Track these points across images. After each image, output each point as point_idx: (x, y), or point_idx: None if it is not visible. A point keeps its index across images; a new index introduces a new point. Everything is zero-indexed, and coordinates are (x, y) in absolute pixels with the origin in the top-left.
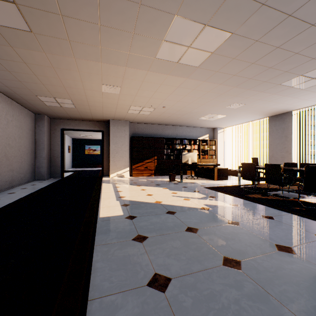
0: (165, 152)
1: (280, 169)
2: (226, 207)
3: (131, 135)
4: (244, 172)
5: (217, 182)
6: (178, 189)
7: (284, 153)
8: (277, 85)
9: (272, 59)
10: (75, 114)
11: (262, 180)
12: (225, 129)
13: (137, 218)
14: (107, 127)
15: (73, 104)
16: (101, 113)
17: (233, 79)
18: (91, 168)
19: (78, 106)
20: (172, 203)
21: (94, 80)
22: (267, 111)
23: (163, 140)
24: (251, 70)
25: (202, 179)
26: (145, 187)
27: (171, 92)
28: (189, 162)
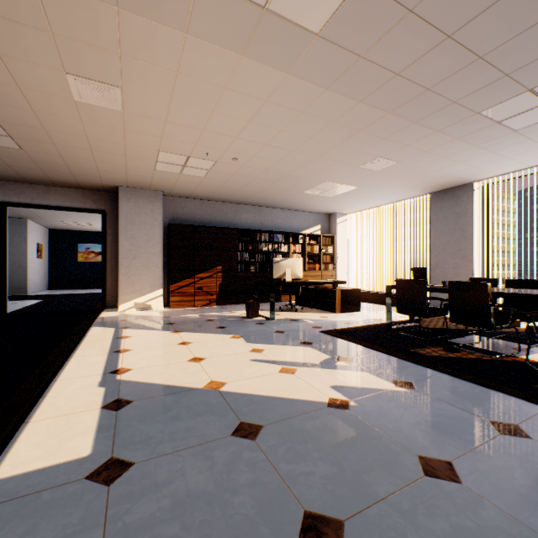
0: (239, 258)
1: (486, 292)
2: (388, 393)
3: (168, 222)
4: (401, 298)
5: (343, 318)
6: (266, 339)
7: (458, 261)
8: (473, 116)
9: (496, 27)
10: (28, 167)
11: (437, 316)
12: (350, 216)
13: (131, 474)
14: (114, 202)
15: (10, 138)
16: (93, 167)
17: (392, 89)
18: (89, 290)
19: (27, 144)
20: (252, 388)
21: (37, 55)
22: (432, 180)
23: (235, 233)
24: (436, 63)
25: (311, 311)
26: (191, 335)
27: (249, 117)
28: (288, 278)
